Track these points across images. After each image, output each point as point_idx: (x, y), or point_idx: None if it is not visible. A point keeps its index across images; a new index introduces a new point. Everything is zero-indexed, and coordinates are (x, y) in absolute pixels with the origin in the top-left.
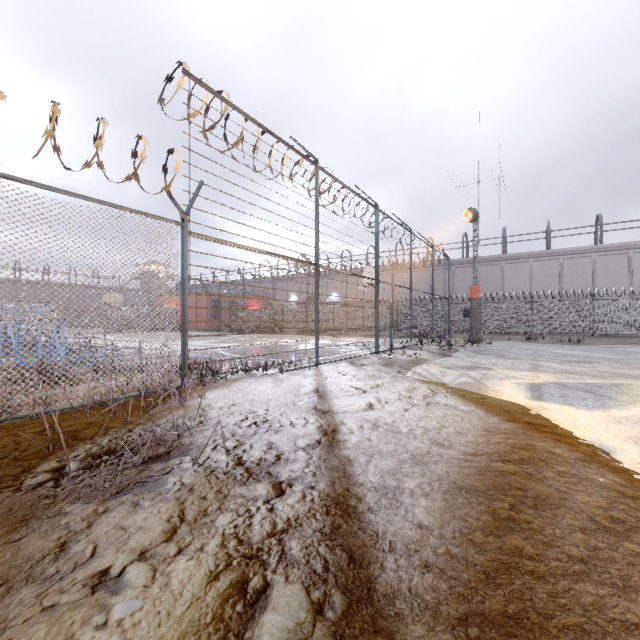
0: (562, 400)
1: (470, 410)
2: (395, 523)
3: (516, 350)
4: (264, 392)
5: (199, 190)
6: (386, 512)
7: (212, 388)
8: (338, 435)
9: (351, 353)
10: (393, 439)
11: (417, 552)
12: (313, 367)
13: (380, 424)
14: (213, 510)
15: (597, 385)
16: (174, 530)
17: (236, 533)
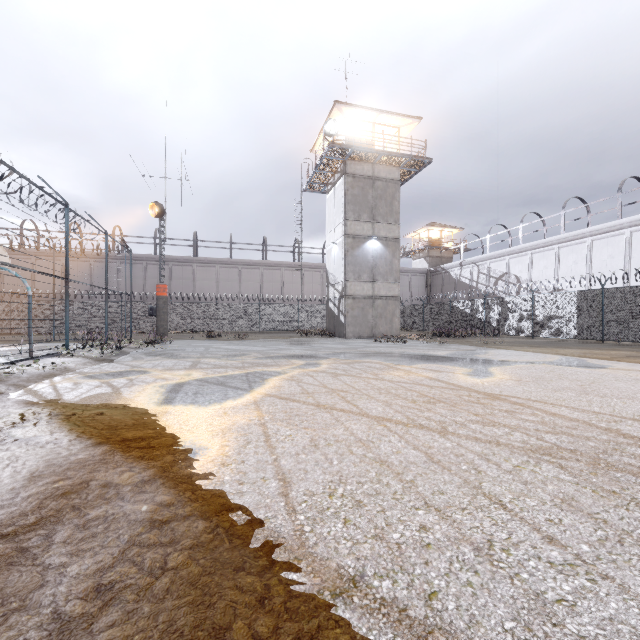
0: (192, 398)
1: (52, 440)
2: None
3: (191, 348)
4: None
5: None
6: None
7: None
8: None
9: None
10: None
11: None
12: None
13: None
14: None
15: (233, 376)
16: None
17: None
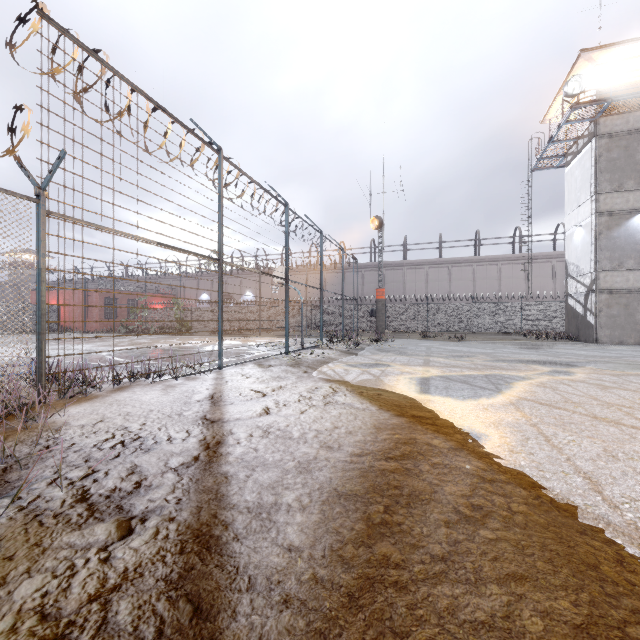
0: (445, 392)
1: (365, 407)
2: (262, 550)
3: (413, 347)
4: (147, 402)
5: (60, 161)
6: (254, 538)
7: (80, 401)
8: (222, 448)
9: (260, 354)
10: (282, 446)
11: (280, 584)
12: (216, 370)
13: (272, 430)
14: (17, 575)
15: (472, 376)
16: None
17: (42, 605)
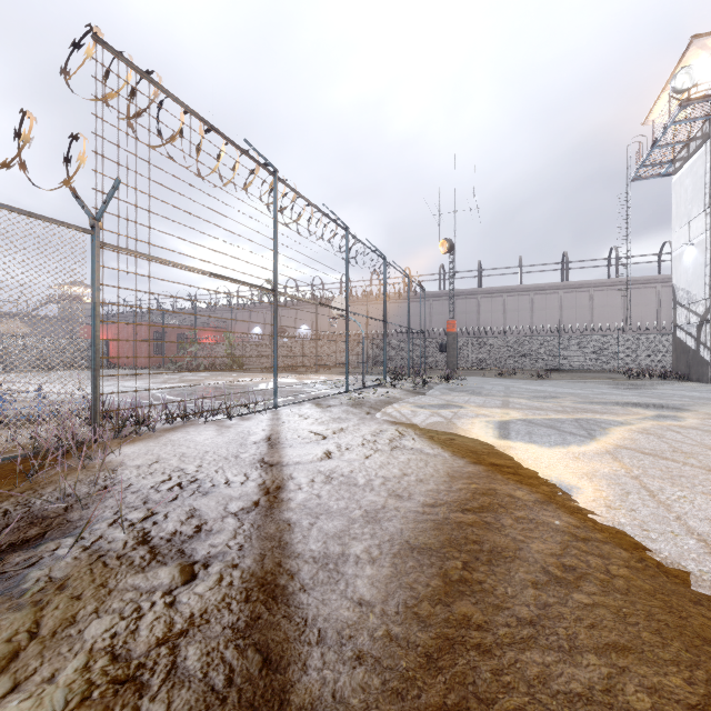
0: (527, 438)
1: (436, 453)
2: (331, 603)
3: (489, 386)
4: (202, 443)
5: (115, 190)
6: (322, 589)
7: (134, 441)
8: (282, 493)
9: (318, 393)
10: (346, 493)
11: (351, 639)
12: (271, 410)
13: (335, 476)
14: (86, 615)
15: (560, 421)
16: (14, 654)
17: (112, 646)
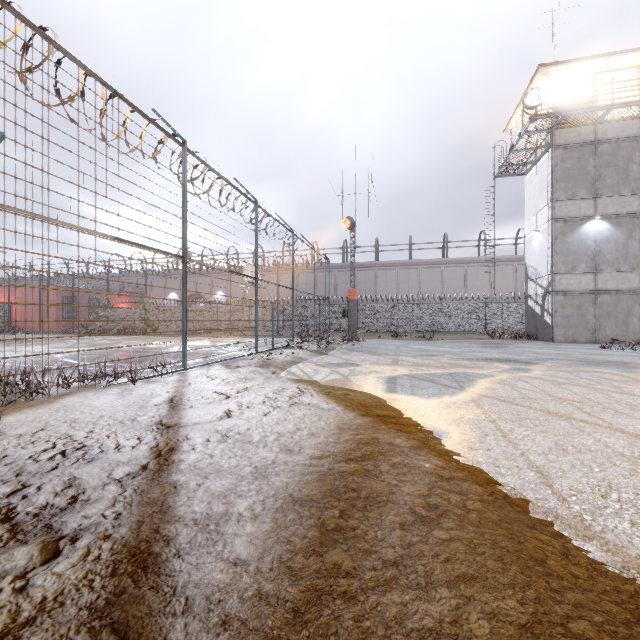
0: (410, 390)
1: (331, 408)
2: (205, 566)
3: (383, 346)
4: (99, 408)
5: None
6: (198, 553)
7: (22, 408)
8: (175, 455)
9: (229, 355)
10: (239, 451)
11: (220, 603)
12: (180, 372)
13: (231, 434)
14: None
15: (438, 375)
16: None
17: None
